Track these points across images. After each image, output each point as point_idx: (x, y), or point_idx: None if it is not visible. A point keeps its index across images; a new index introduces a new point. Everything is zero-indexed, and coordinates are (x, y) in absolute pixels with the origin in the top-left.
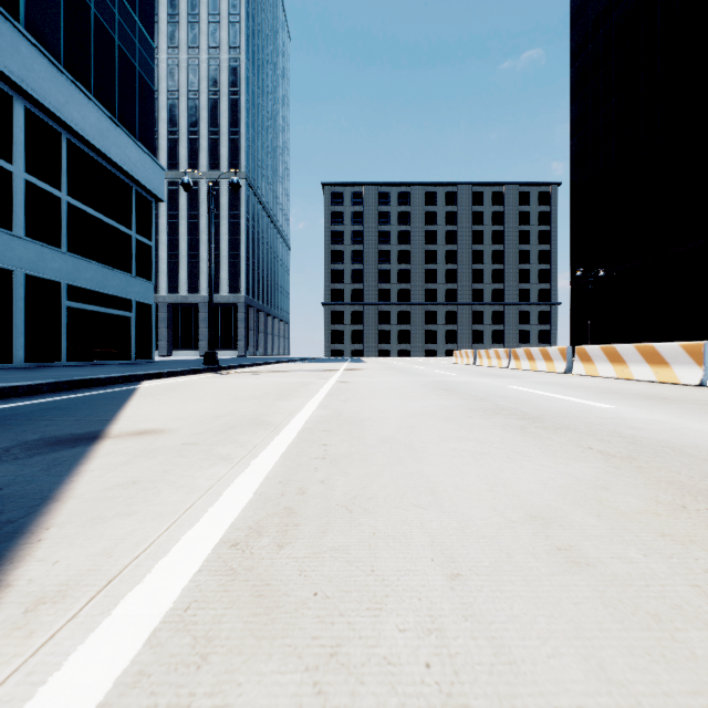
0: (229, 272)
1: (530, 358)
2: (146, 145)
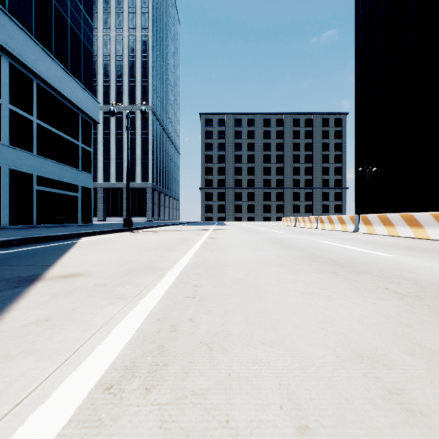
0: (141, 168)
1: (331, 222)
2: (88, 88)
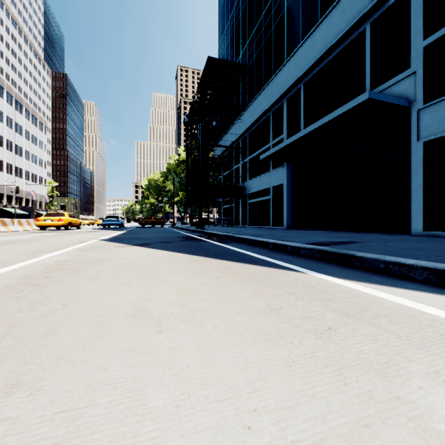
0: None
1: None
2: None
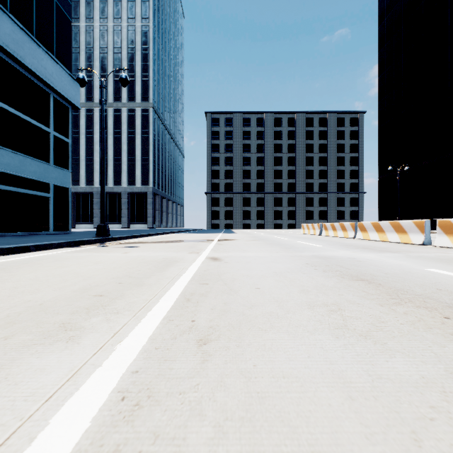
0: (141, 171)
1: (379, 230)
2: (63, 63)
